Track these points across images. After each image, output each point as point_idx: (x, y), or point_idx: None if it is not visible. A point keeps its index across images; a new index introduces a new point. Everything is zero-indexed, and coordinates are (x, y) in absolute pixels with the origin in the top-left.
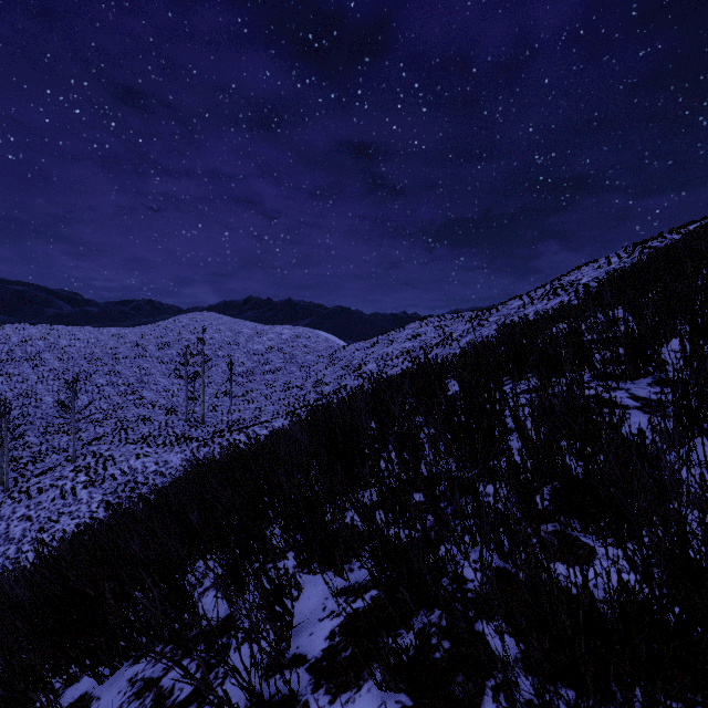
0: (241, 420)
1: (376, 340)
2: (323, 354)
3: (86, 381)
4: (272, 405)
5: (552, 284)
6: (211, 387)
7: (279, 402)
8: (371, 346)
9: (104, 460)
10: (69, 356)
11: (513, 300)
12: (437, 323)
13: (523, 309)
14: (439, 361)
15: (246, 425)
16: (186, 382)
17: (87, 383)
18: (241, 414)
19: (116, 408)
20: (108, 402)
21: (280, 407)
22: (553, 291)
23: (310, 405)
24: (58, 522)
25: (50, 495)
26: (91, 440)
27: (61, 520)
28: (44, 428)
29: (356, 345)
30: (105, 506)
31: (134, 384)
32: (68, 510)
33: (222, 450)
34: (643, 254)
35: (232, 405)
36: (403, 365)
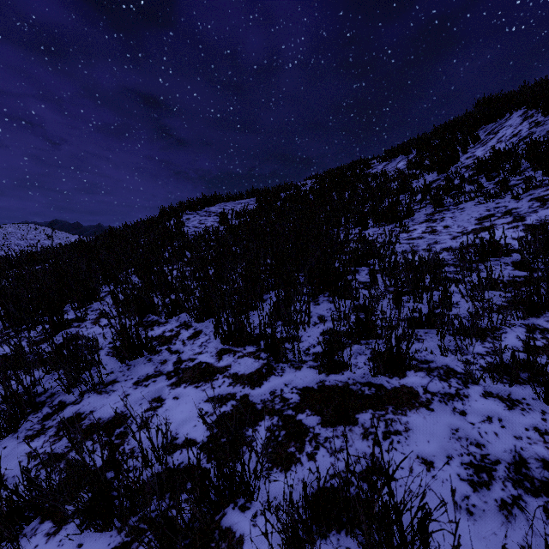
0: None
1: None
2: None
3: None
4: None
5: None
6: None
7: None
8: None
9: None
10: None
11: None
12: None
13: None
14: None
15: None
16: None
17: None
18: None
19: None
20: None
21: None
22: None
23: None
24: None
25: None
26: None
27: None
28: None
29: None
30: None
31: None
32: None
33: None
34: None
35: None
36: None
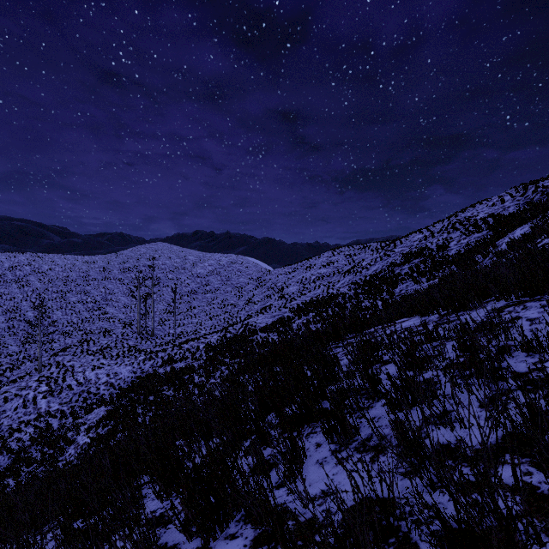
0: (185, 333)
1: (296, 266)
2: (253, 277)
3: (62, 299)
4: (211, 320)
5: (450, 220)
6: (162, 304)
7: (216, 317)
8: (292, 271)
9: (65, 371)
10: (49, 279)
11: (414, 233)
12: (347, 252)
13: (425, 241)
14: (351, 286)
15: (188, 337)
16: (139, 301)
17: (62, 300)
18: (185, 327)
19: (84, 322)
20: (78, 316)
21: (217, 322)
22: (452, 226)
23: (240, 322)
24: (17, 431)
25: (14, 403)
26: (58, 351)
27: (20, 428)
28: (25, 339)
29: (280, 270)
30: (60, 415)
31: (100, 301)
32: (27, 418)
33: (164, 364)
34: (536, 193)
35: (178, 319)
36: (319, 289)
